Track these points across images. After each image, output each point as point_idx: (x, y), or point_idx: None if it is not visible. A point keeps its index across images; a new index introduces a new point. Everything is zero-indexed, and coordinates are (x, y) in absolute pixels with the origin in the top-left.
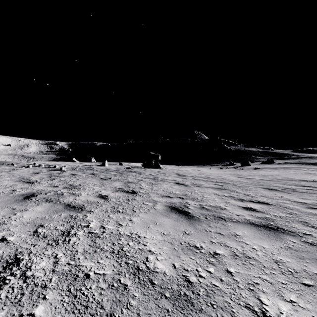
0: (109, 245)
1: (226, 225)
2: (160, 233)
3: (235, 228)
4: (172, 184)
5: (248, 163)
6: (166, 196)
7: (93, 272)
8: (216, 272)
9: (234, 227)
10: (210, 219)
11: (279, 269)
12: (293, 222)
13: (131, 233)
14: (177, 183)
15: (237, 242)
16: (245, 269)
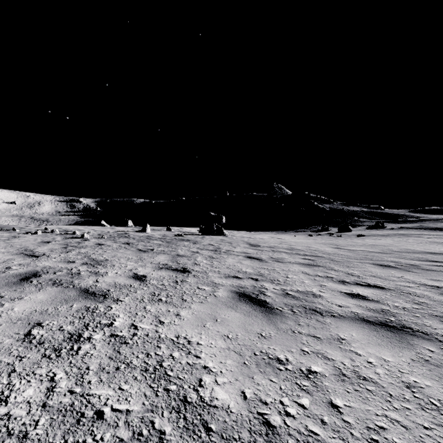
0: (140, 358)
1: (324, 323)
2: (223, 336)
3: (338, 327)
4: (241, 257)
5: (349, 228)
6: (232, 277)
7: (110, 407)
8: (313, 407)
9: (336, 325)
10: (298, 313)
11: (415, 400)
12: (426, 317)
13: (176, 336)
14: (248, 257)
15: (343, 352)
16: (361, 400)
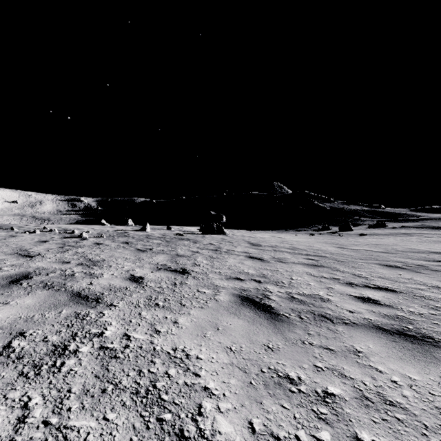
0: (131, 377)
1: (336, 331)
2: (225, 348)
3: (352, 336)
4: (243, 257)
5: (350, 227)
6: (233, 279)
7: None
8: None
9: (350, 334)
10: (307, 320)
11: None
12: None
13: (173, 349)
14: (249, 257)
15: (362, 368)
16: (391, 433)
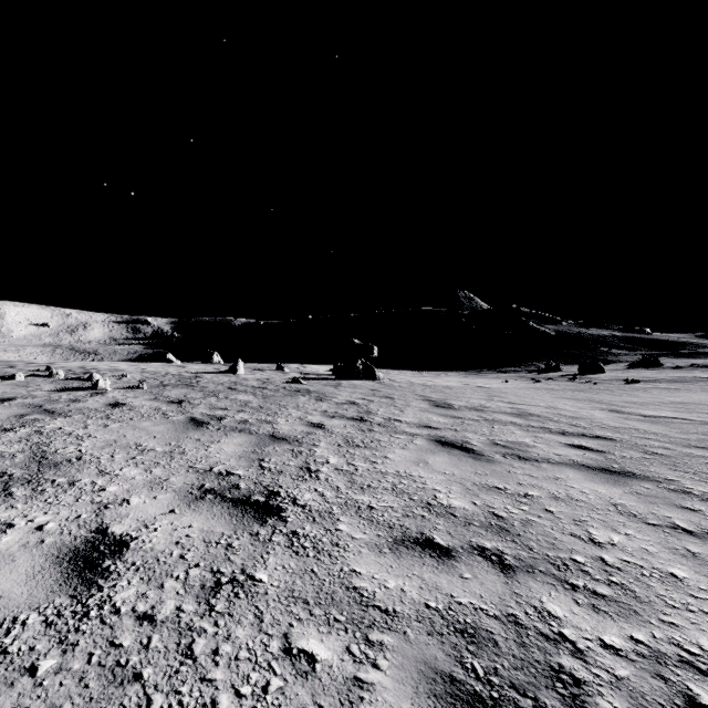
0: None
1: None
2: None
3: None
4: (423, 443)
5: (600, 366)
6: (415, 545)
7: None
8: None
9: None
10: None
11: None
12: None
13: None
14: (437, 440)
15: None
16: None
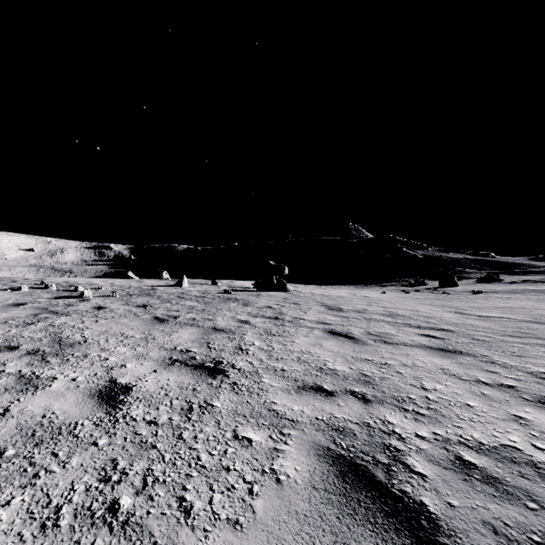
0: None
1: None
2: None
3: None
4: (319, 333)
5: (455, 281)
6: (311, 389)
7: None
8: None
9: None
10: None
11: None
12: None
13: None
14: (329, 331)
15: None
16: None
